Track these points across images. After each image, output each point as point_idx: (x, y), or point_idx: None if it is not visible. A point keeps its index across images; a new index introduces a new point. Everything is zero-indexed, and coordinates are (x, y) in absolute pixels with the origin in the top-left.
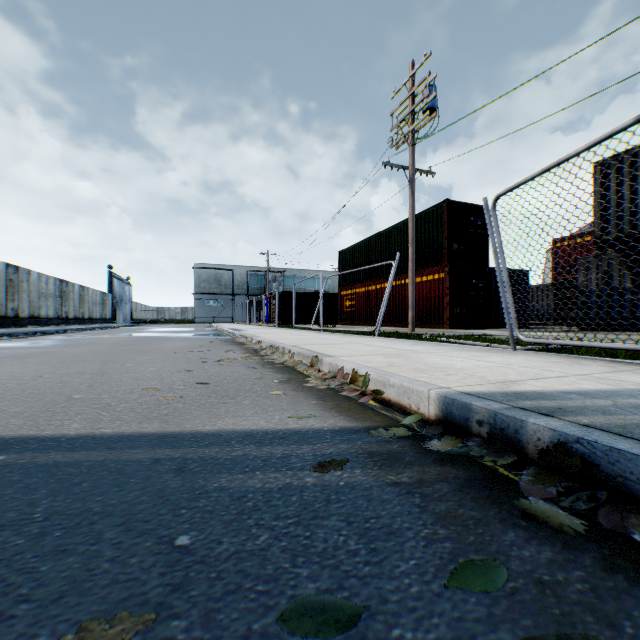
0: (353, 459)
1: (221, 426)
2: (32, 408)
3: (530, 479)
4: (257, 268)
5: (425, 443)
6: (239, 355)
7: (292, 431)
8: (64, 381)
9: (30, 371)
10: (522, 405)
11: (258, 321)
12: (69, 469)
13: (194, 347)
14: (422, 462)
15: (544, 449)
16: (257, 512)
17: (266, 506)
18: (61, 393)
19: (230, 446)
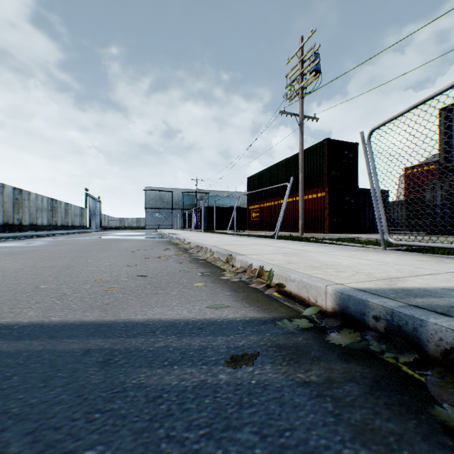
0: (263, 352)
1: (150, 315)
2: (4, 297)
3: (437, 381)
4: (189, 190)
5: (326, 335)
6: (173, 253)
7: (209, 321)
8: (38, 273)
9: (16, 265)
10: (415, 303)
11: (190, 228)
12: (8, 359)
13: (141, 246)
14: (327, 357)
15: (448, 350)
16: (169, 418)
17: (179, 410)
18: (31, 283)
19: (154, 336)
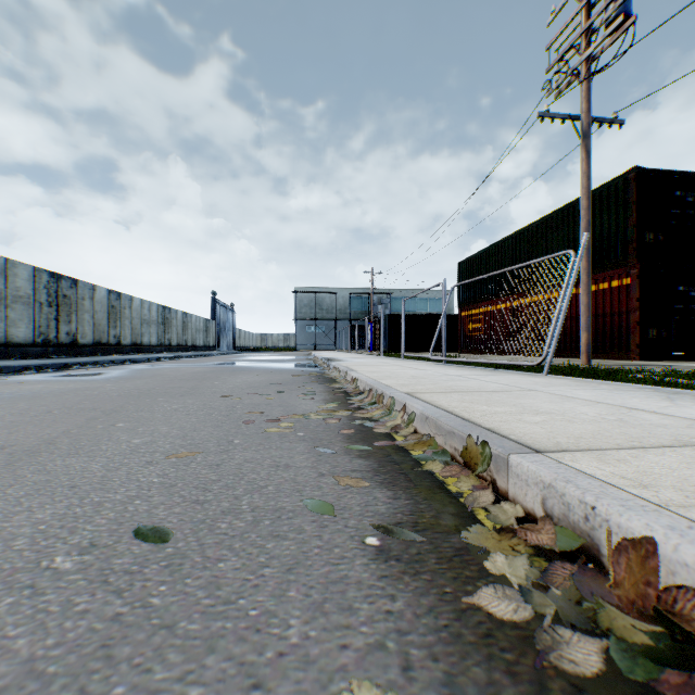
0: None
1: None
2: None
3: None
4: (361, 290)
5: None
6: (316, 405)
7: None
8: None
9: None
10: None
11: (362, 349)
12: None
13: (264, 385)
14: None
15: None
16: None
17: None
18: None
19: None
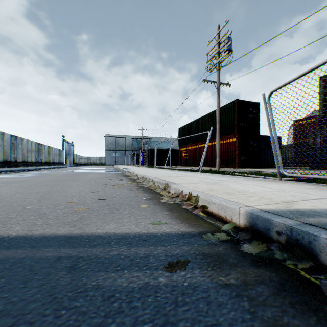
0: (192, 260)
1: (107, 230)
2: None
3: None
4: (137, 137)
5: (240, 246)
6: (125, 182)
7: (151, 234)
8: (26, 197)
9: (11, 191)
10: (308, 221)
11: (137, 164)
12: None
13: (102, 178)
14: (242, 263)
15: None
16: (120, 315)
17: (128, 308)
18: (21, 205)
19: (110, 246)
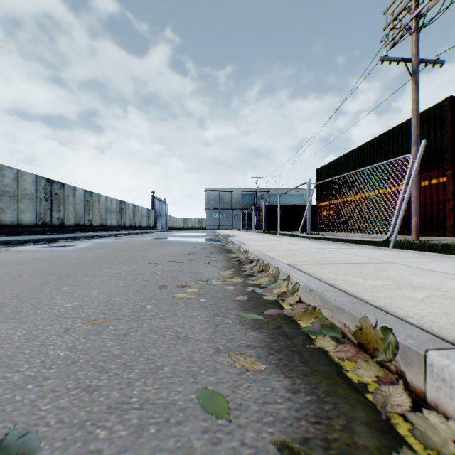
0: None
1: None
2: None
3: None
4: (249, 189)
5: None
6: (217, 272)
7: None
8: None
9: None
10: None
11: (250, 228)
12: None
13: (180, 255)
14: None
15: None
16: None
17: None
18: None
19: None
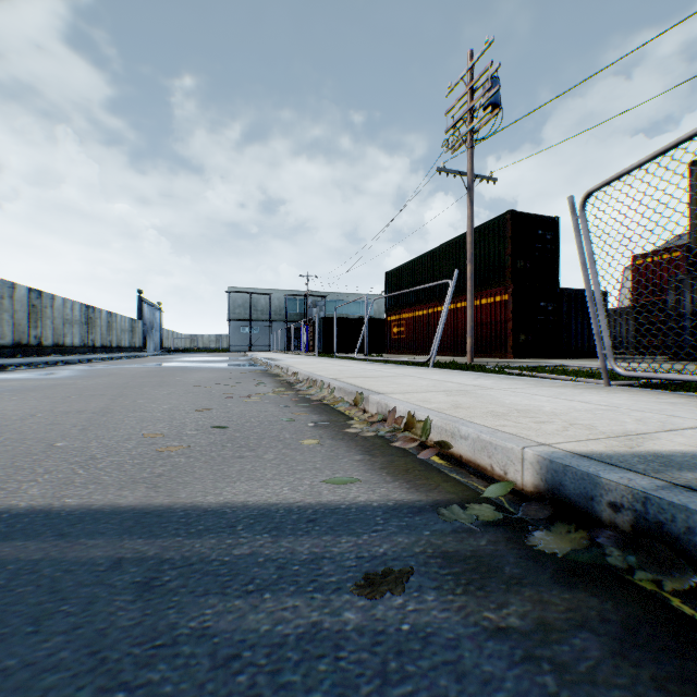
0: (420, 568)
1: (228, 496)
2: None
3: None
4: (296, 292)
5: (528, 536)
6: (270, 389)
7: (326, 507)
8: (56, 422)
9: (25, 408)
10: (684, 481)
11: (297, 350)
12: None
13: (221, 379)
14: (533, 578)
15: None
16: None
17: (270, 687)
18: (43, 439)
19: (233, 535)
